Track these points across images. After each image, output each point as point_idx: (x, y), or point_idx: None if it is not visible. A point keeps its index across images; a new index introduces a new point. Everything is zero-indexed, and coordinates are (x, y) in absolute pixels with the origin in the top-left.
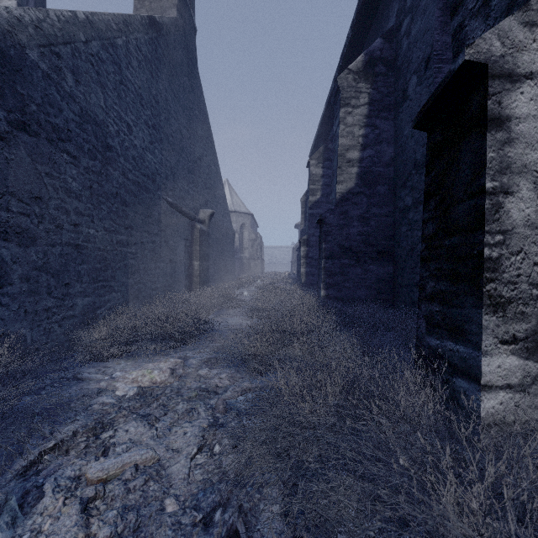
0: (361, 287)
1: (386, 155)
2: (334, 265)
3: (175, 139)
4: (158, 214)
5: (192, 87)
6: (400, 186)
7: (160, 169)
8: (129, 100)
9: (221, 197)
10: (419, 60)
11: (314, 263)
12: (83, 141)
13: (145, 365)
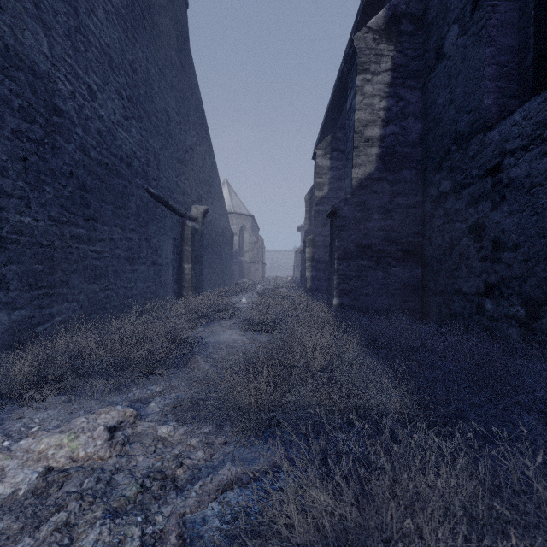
0: (383, 295)
1: (413, 132)
2: (349, 267)
3: (160, 121)
4: (136, 206)
5: (182, 66)
6: (432, 168)
7: (138, 152)
8: (92, 57)
9: (217, 193)
10: (463, 3)
11: (321, 266)
12: (10, 93)
13: (74, 420)
